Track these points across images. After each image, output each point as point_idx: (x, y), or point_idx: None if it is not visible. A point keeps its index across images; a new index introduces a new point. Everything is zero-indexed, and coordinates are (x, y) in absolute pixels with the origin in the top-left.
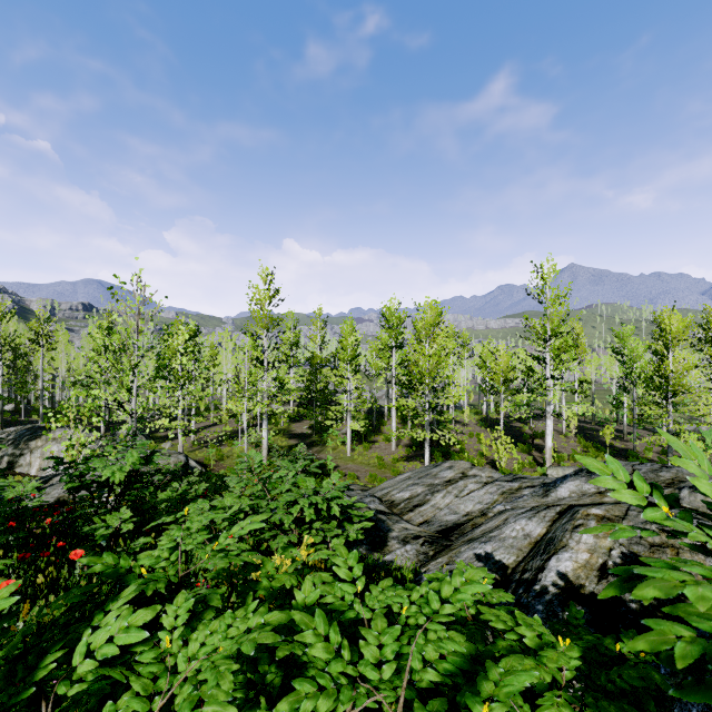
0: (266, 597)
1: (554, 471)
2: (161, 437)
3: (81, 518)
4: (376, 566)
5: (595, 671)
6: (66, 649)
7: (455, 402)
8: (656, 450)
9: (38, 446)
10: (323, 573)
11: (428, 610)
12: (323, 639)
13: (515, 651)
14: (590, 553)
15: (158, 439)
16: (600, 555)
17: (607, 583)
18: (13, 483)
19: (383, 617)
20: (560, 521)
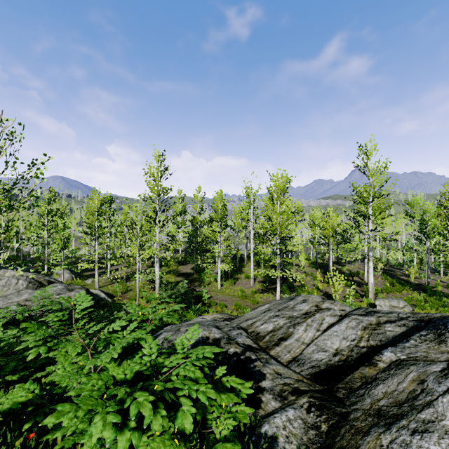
0: None
1: (381, 302)
2: (87, 275)
3: None
4: None
5: None
6: None
7: (295, 250)
8: (441, 284)
9: None
10: None
11: None
12: None
13: None
14: None
15: (84, 277)
16: None
17: None
18: None
19: None
20: None
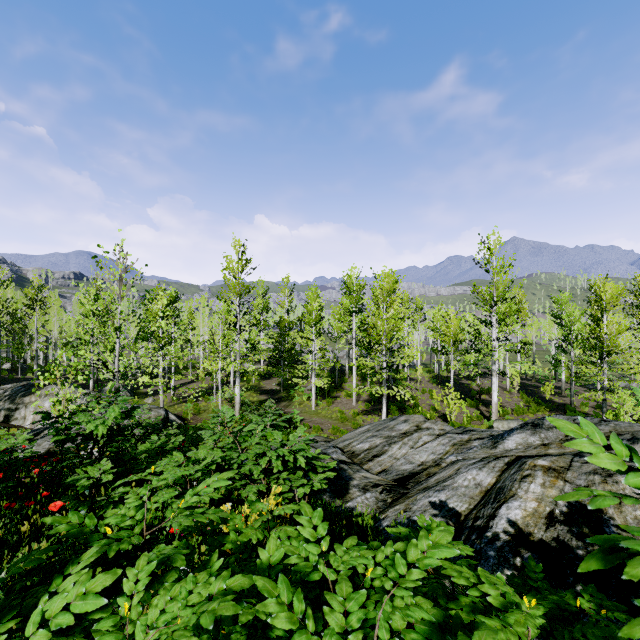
0: (233, 551)
1: (500, 424)
2: (144, 393)
3: (69, 468)
4: (339, 513)
5: (557, 628)
6: (19, 618)
7: (409, 361)
8: (592, 404)
9: (32, 401)
10: (288, 527)
11: (394, 573)
12: (286, 608)
13: (478, 608)
14: (538, 502)
15: (141, 395)
16: (547, 504)
17: (555, 530)
18: (6, 436)
19: (348, 581)
20: (508, 471)
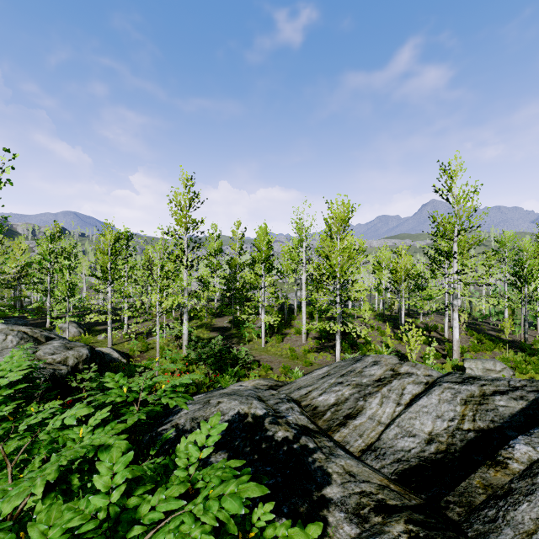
0: None
1: (472, 364)
2: (99, 330)
3: None
4: None
5: None
6: None
7: (358, 298)
8: None
9: None
10: None
11: None
12: None
13: None
14: None
15: (96, 332)
16: None
17: None
18: None
19: None
20: None
